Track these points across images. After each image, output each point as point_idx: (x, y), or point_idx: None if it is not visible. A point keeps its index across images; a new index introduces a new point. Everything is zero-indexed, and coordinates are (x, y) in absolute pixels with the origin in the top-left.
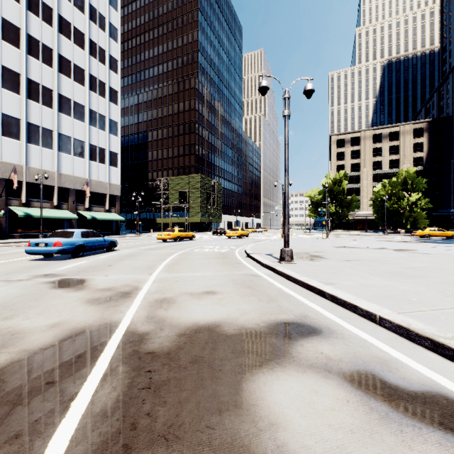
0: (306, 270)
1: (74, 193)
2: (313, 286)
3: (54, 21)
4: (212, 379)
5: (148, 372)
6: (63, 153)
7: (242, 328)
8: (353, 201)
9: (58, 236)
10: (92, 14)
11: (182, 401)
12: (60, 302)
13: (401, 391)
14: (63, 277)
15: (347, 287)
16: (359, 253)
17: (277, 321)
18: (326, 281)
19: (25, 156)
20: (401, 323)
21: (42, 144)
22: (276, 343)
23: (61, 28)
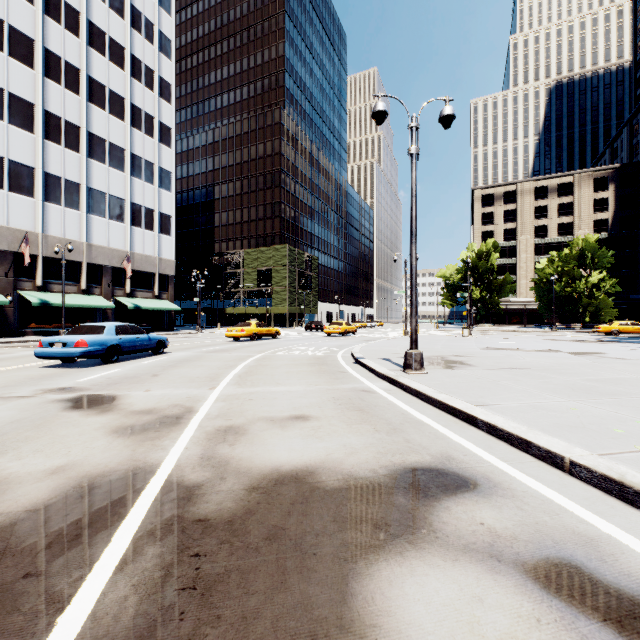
0: (443, 383)
1: (109, 272)
2: (457, 409)
3: (81, 30)
4: (301, 571)
5: (195, 557)
6: (94, 216)
7: (350, 478)
8: (507, 283)
9: (82, 332)
10: (135, 19)
11: (248, 617)
12: (73, 432)
13: (630, 600)
14: (84, 392)
15: (510, 411)
16: (520, 358)
17: (405, 466)
18: (477, 400)
19: (42, 220)
20: (608, 473)
21: (66, 203)
22: (405, 505)
23: (91, 40)
